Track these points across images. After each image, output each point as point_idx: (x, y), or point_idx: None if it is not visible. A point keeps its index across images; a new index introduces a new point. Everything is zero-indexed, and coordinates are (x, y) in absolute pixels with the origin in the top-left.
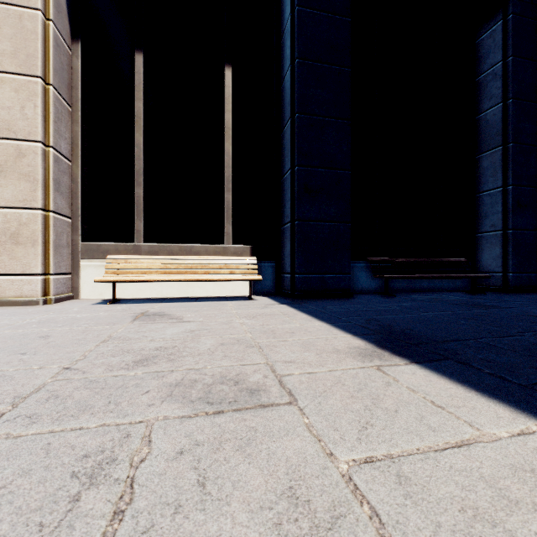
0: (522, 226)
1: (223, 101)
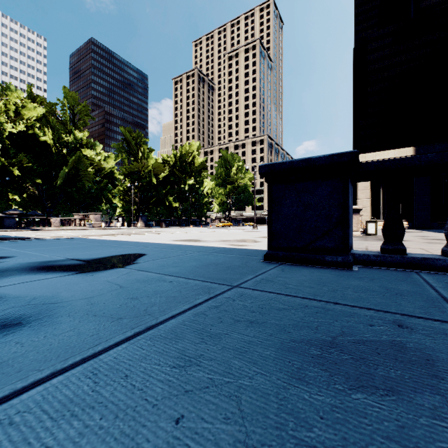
0: None
1: None
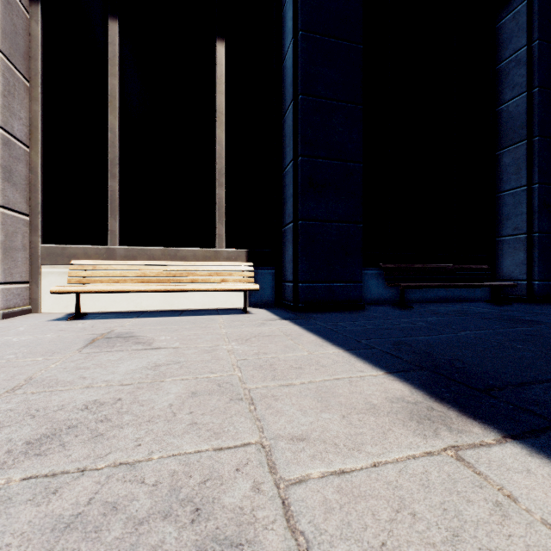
0: (548, 229)
1: (214, 82)
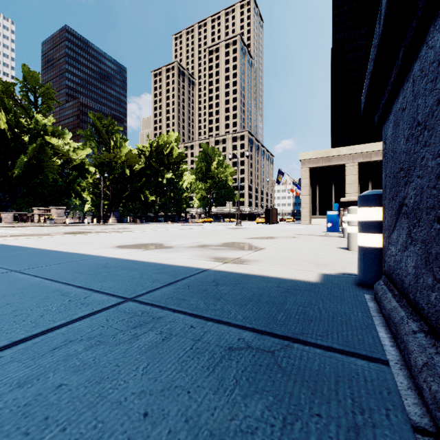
0: None
1: None
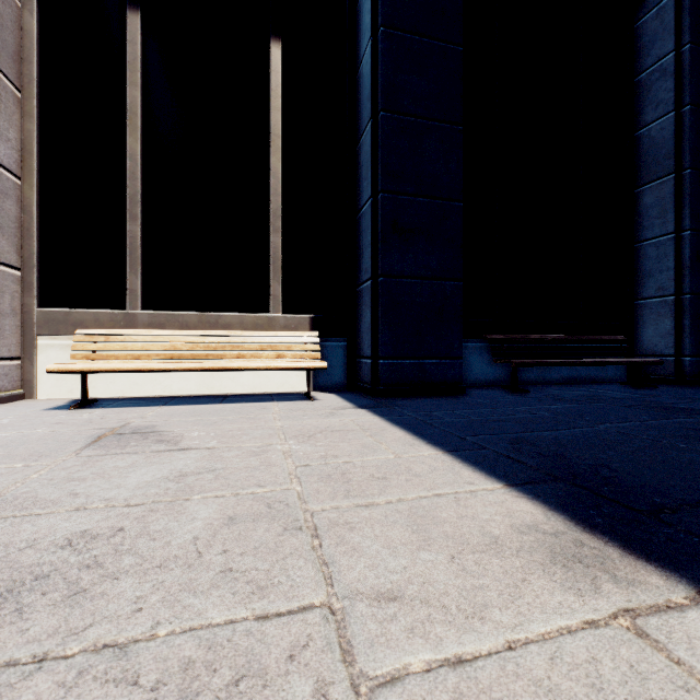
0: None
1: (268, 95)
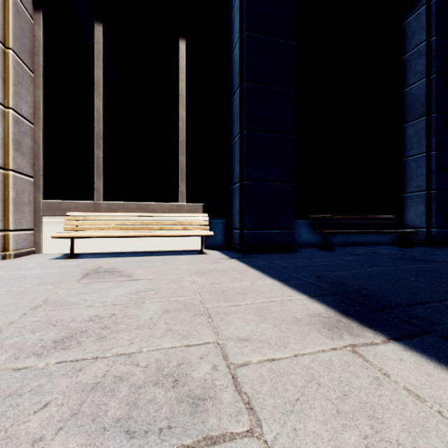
0: (443, 187)
1: (178, 71)
